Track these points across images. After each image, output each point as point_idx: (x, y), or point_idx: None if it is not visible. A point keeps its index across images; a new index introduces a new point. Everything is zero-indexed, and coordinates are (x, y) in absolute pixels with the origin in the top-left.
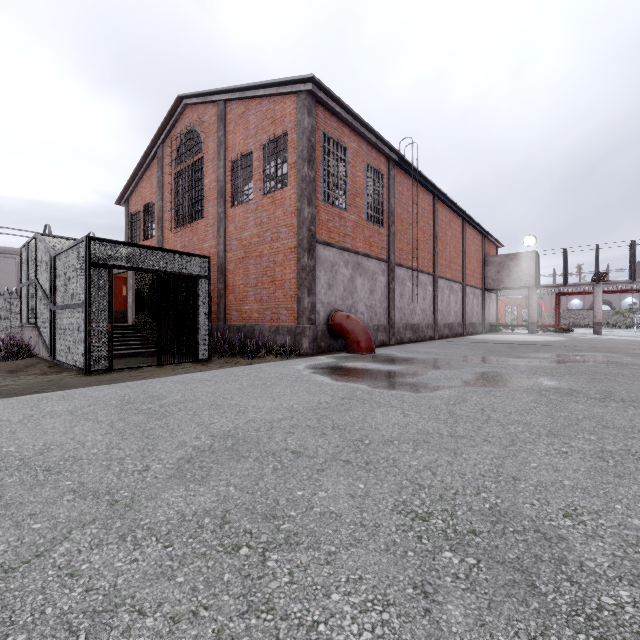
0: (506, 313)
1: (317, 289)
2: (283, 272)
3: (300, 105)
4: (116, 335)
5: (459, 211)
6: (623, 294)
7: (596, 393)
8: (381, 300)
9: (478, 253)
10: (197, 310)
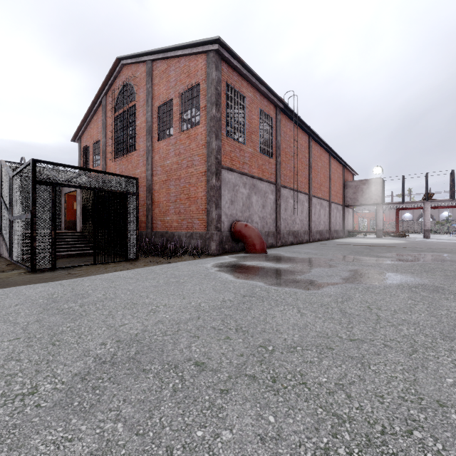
0: (359, 223)
1: (222, 204)
2: (196, 191)
3: (209, 61)
4: (66, 239)
5: (327, 148)
6: (441, 209)
7: None
8: (271, 213)
9: (340, 179)
10: (127, 220)
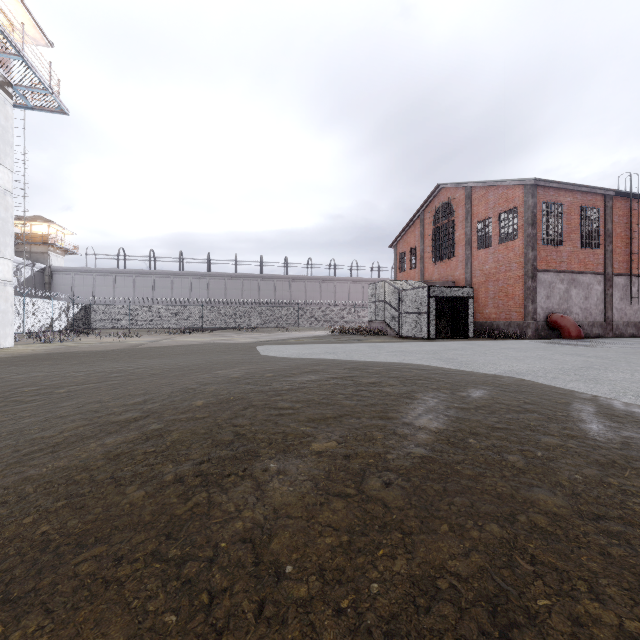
0: None
1: (538, 300)
2: (513, 290)
3: (526, 192)
4: None
5: None
6: None
7: None
8: (596, 304)
9: None
10: (467, 314)
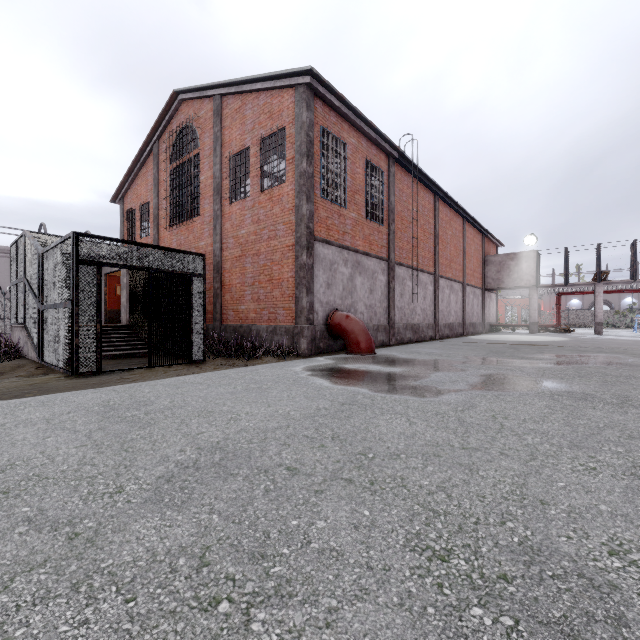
0: (506, 313)
1: (316, 288)
2: (281, 271)
3: (298, 99)
4: (108, 335)
5: (459, 210)
6: (622, 294)
7: (612, 397)
8: (381, 300)
9: (478, 252)
10: (191, 310)
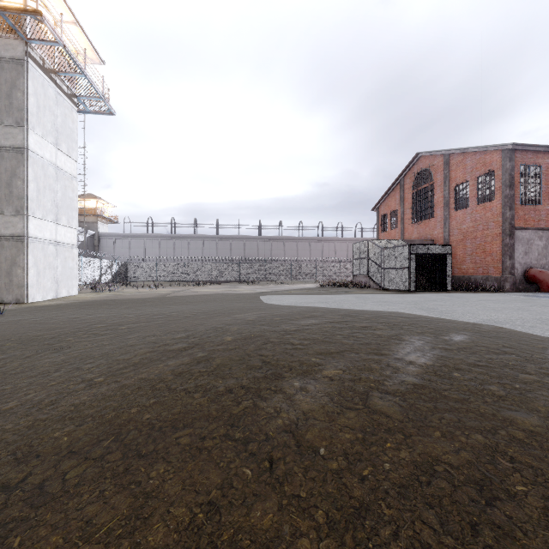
0: None
1: (516, 256)
2: (491, 247)
3: (503, 156)
4: None
5: None
6: None
7: None
8: None
9: None
10: (446, 269)
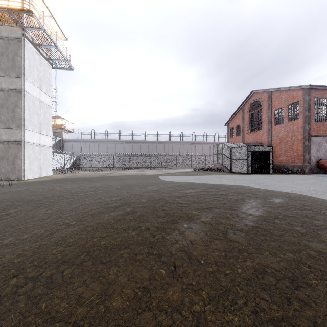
0: None
1: (311, 152)
2: (296, 147)
3: (304, 93)
4: None
5: None
6: None
7: None
8: None
9: None
10: (269, 160)
